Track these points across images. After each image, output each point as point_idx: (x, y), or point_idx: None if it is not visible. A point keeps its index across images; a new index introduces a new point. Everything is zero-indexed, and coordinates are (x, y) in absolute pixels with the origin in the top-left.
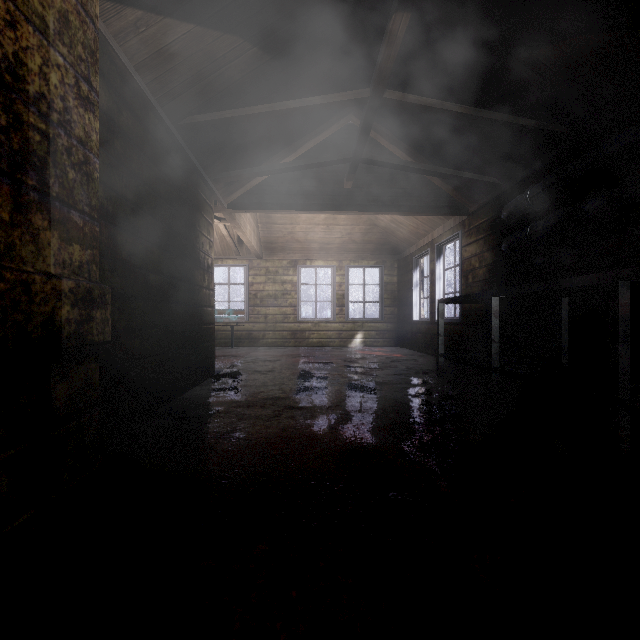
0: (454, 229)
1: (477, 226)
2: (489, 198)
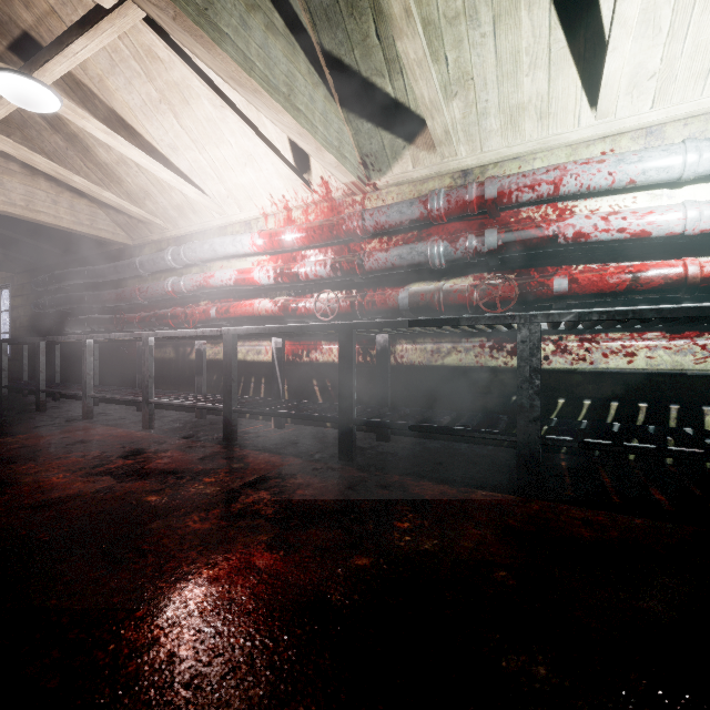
0: (6, 280)
1: (23, 284)
2: (29, 268)
